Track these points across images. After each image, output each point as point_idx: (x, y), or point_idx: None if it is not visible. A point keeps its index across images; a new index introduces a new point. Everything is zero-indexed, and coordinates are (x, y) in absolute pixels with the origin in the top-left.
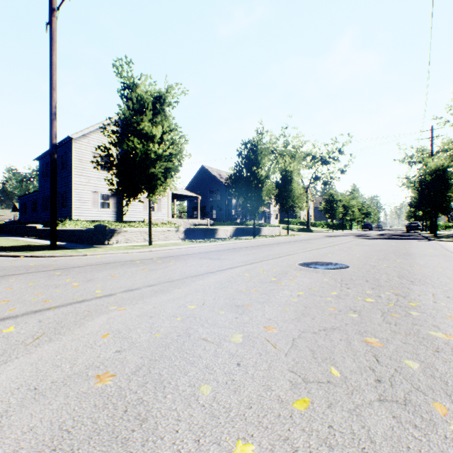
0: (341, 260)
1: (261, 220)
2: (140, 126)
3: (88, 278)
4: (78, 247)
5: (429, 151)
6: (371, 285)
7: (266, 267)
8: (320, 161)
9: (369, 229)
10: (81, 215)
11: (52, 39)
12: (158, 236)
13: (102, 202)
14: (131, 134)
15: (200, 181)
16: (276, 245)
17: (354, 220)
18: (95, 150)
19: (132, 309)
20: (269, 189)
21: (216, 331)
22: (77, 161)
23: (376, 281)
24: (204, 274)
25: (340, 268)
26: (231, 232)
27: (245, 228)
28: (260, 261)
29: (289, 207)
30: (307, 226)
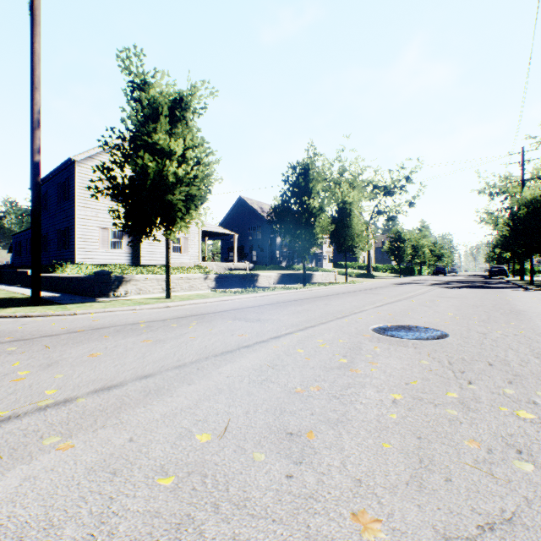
0: (431, 323)
1: (311, 263)
2: (153, 138)
3: (52, 359)
4: (71, 301)
5: (518, 178)
6: (503, 374)
7: (327, 336)
8: (383, 192)
9: (443, 274)
10: (86, 257)
11: (33, 20)
12: (181, 285)
13: (114, 241)
14: (141, 149)
15: (237, 216)
16: (334, 297)
17: (425, 263)
18: (94, 171)
19: (86, 446)
20: (323, 224)
21: (246, 535)
22: (81, 190)
23: (505, 364)
24: (234, 350)
25: (437, 338)
26: (275, 279)
27: (293, 274)
28: (316, 324)
29: (347, 247)
30: (368, 271)
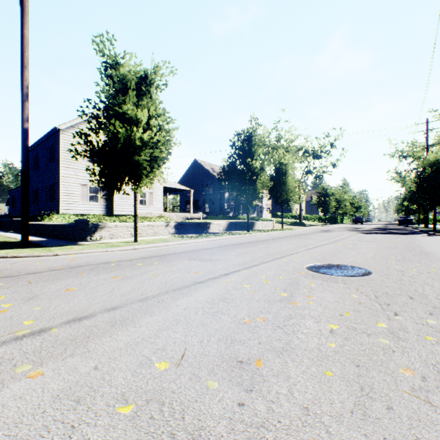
0: (356, 262)
1: (253, 214)
2: (123, 109)
3: (33, 293)
4: (55, 244)
5: (422, 144)
6: (423, 306)
7: (269, 273)
8: (312, 155)
9: (360, 223)
10: (68, 209)
11: (23, 10)
12: (147, 231)
13: (92, 196)
14: (112, 117)
15: (193, 175)
16: (273, 241)
17: (346, 214)
18: (73, 136)
19: (54, 374)
20: (264, 181)
21: None
22: (65, 153)
23: (424, 297)
24: (190, 285)
25: (362, 275)
26: (224, 226)
27: (239, 223)
28: (259, 263)
29: (283, 200)
30: (299, 220)
